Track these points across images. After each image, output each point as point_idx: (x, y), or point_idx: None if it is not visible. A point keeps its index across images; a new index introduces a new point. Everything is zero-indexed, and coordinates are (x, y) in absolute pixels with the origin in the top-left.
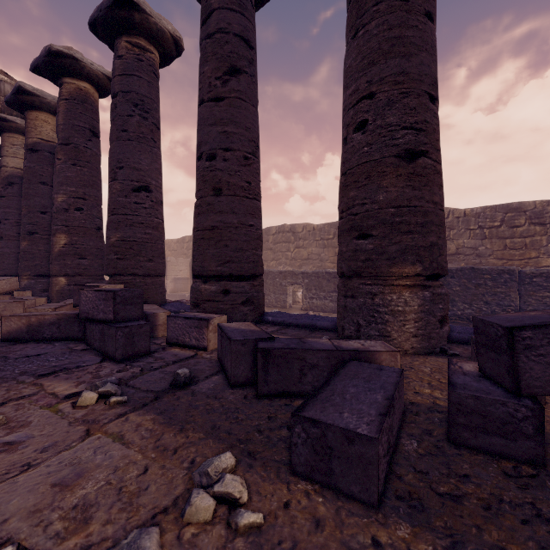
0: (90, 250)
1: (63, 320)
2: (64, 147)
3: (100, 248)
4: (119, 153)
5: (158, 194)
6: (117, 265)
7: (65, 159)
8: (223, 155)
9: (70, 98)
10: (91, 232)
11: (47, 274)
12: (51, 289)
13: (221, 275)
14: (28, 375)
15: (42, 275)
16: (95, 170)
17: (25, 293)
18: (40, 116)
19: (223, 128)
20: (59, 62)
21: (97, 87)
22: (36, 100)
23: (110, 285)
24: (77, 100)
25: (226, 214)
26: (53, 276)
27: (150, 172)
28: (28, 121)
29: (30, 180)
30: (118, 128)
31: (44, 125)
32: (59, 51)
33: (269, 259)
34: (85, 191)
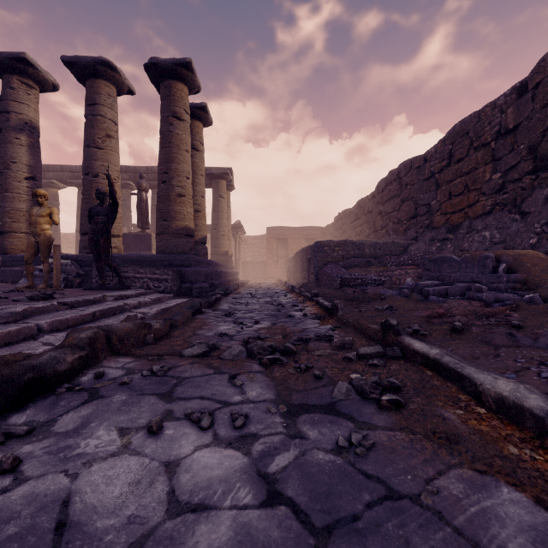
0: None
1: None
2: None
3: None
4: None
5: None
6: None
7: None
8: None
9: None
10: None
11: None
12: None
13: None
14: None
15: None
16: None
17: None
18: None
19: None
20: None
21: None
22: None
23: None
24: None
25: None
26: None
27: None
28: None
29: None
30: None
31: None
32: None
33: None
34: None
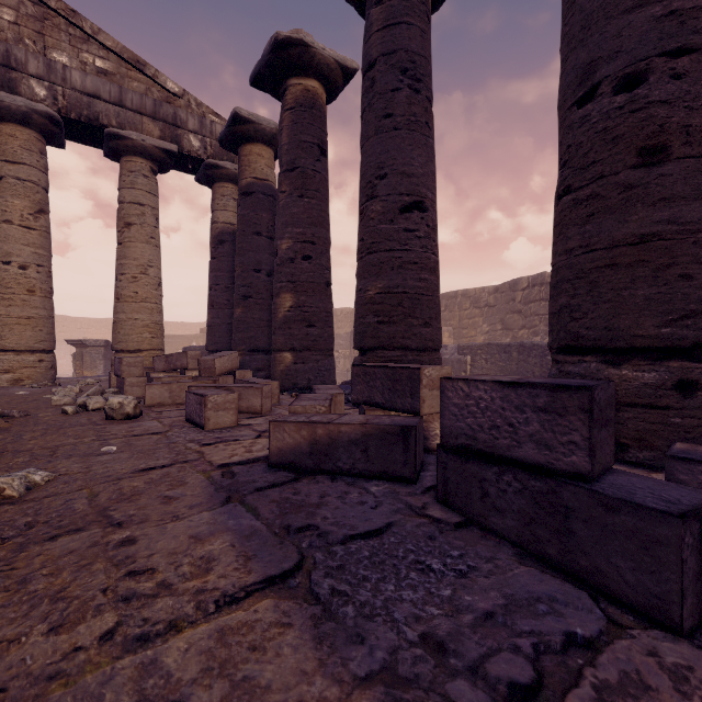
0: (319, 314)
1: (372, 436)
2: (289, 174)
3: (329, 312)
4: (379, 153)
5: (434, 215)
6: (378, 333)
7: (290, 190)
8: (671, 65)
9: (295, 106)
10: (320, 289)
11: (262, 349)
12: (274, 368)
13: (668, 346)
14: (469, 674)
15: (256, 350)
16: (324, 202)
17: (246, 373)
18: (254, 149)
19: (668, 5)
20: (285, 56)
21: (326, 84)
22: (251, 128)
23: (433, 367)
24: (304, 107)
25: (683, 202)
26: (276, 351)
27: (425, 178)
28: (242, 158)
29: (244, 232)
30: (377, 114)
31: (258, 159)
32: (287, 37)
33: (516, 326)
34: (313, 231)
